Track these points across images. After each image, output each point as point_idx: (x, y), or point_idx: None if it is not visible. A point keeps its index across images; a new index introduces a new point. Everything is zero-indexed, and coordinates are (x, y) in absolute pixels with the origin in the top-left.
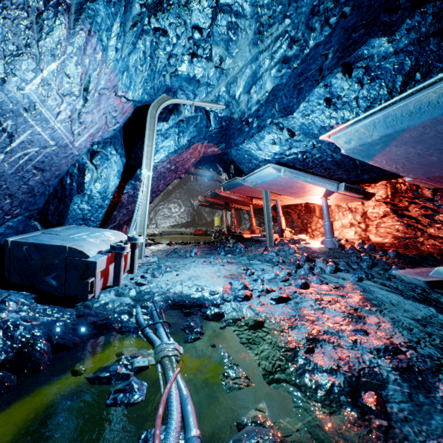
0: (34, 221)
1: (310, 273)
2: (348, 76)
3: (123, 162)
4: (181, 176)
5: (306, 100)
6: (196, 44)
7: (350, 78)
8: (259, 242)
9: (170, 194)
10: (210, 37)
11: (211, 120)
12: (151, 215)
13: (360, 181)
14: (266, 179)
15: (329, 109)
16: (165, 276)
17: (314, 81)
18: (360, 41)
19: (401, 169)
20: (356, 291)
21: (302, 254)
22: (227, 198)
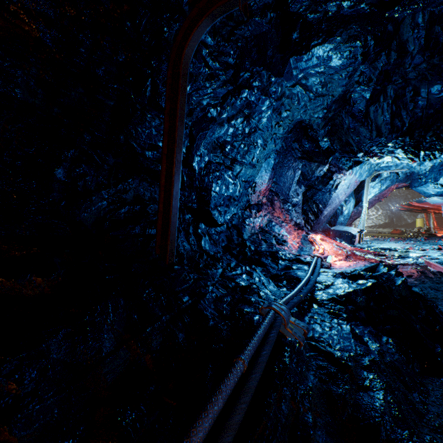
0: (327, 224)
1: None
2: None
3: (354, 201)
4: (380, 200)
5: (441, 178)
6: None
7: None
8: (442, 238)
9: None
10: None
11: (399, 174)
12: None
13: None
14: (437, 202)
15: None
16: (375, 244)
17: None
18: None
19: None
20: None
21: None
22: (420, 206)
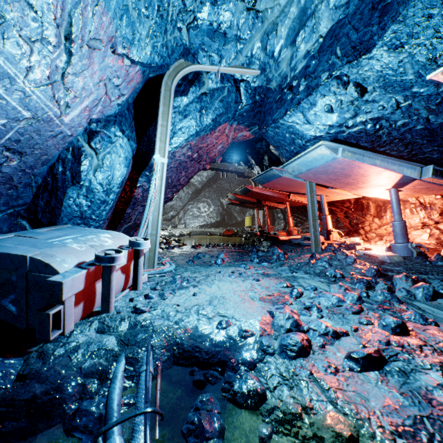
0: (22, 220)
1: (393, 298)
2: None
3: (132, 147)
4: (205, 167)
5: (399, 18)
6: None
7: None
8: (301, 246)
9: (199, 193)
10: None
11: (241, 94)
12: (180, 215)
13: None
14: (314, 165)
15: None
16: (178, 296)
17: None
18: None
19: None
20: None
21: (370, 266)
22: (259, 194)
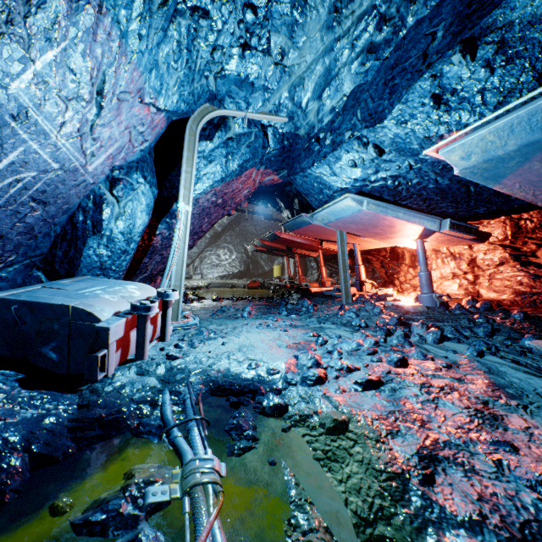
0: (37, 271)
1: (406, 342)
2: (470, 58)
3: (154, 193)
4: (230, 212)
5: (403, 100)
6: (248, 31)
7: (473, 61)
8: (332, 298)
9: (219, 237)
10: (268, 20)
11: (269, 139)
12: (196, 263)
13: (472, 216)
14: (343, 215)
15: (438, 111)
16: (207, 345)
17: (415, 72)
18: (490, 3)
19: (541, 197)
20: (477, 372)
21: (392, 315)
22: (289, 241)
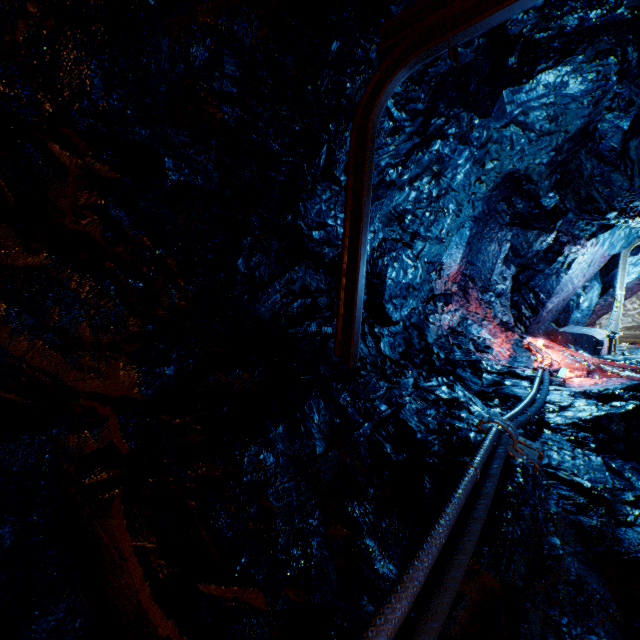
0: (551, 323)
1: None
2: None
3: (600, 287)
4: None
5: None
6: None
7: None
8: None
9: None
10: None
11: None
12: None
13: None
14: None
15: None
16: (639, 355)
17: None
18: None
19: None
20: None
21: None
22: None
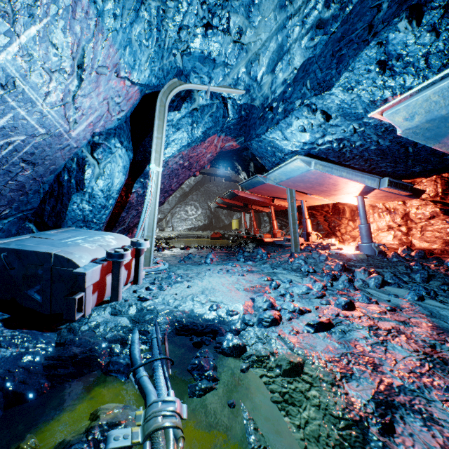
0: (29, 223)
1: (351, 286)
2: (416, 23)
3: (130, 156)
4: (195, 173)
5: (349, 68)
6: (210, 11)
7: (419, 26)
8: (283, 247)
9: (187, 196)
10: (228, 1)
11: (229, 109)
12: (168, 218)
13: (408, 175)
14: (293, 175)
15: (383, 76)
16: (174, 288)
17: (361, 42)
18: None
19: None
20: (420, 316)
21: (337, 262)
22: (246, 199)
